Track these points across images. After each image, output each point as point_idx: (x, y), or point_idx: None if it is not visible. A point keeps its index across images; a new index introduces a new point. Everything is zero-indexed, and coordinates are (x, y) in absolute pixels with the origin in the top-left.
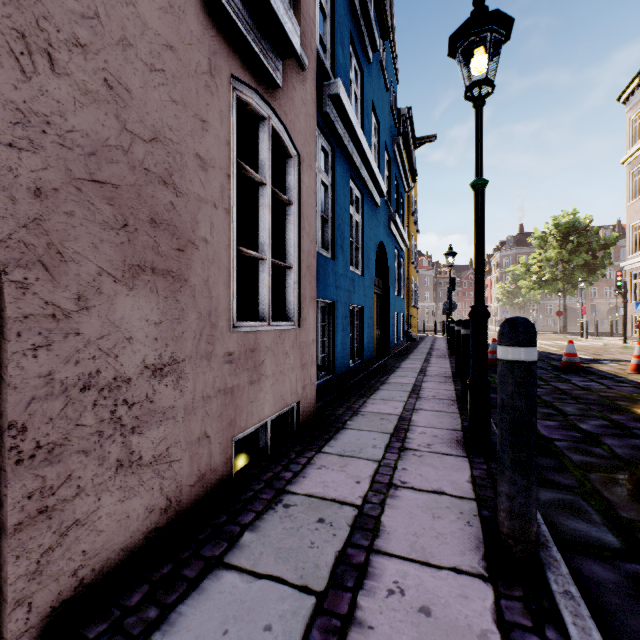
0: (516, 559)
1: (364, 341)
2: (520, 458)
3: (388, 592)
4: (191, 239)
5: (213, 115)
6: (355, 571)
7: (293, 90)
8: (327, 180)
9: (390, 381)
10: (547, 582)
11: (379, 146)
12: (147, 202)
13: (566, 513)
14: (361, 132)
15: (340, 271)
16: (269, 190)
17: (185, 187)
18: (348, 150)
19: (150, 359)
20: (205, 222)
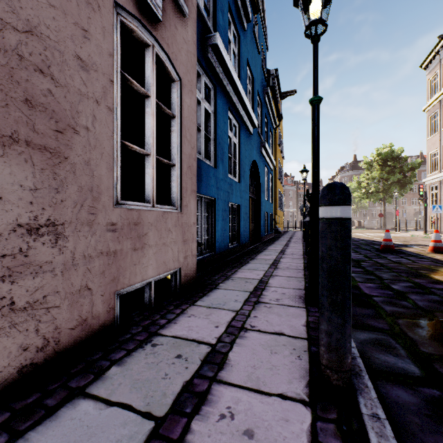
0: (333, 386)
1: (240, 230)
2: (336, 300)
3: (220, 417)
4: (71, 125)
5: (95, 28)
6: (196, 398)
7: (175, 29)
8: (210, 109)
9: (258, 258)
10: (358, 406)
11: (253, 92)
12: (21, 84)
13: (379, 349)
14: (236, 76)
15: (220, 177)
16: (153, 102)
17: (64, 80)
18: (226, 89)
19: (24, 219)
20: (86, 113)
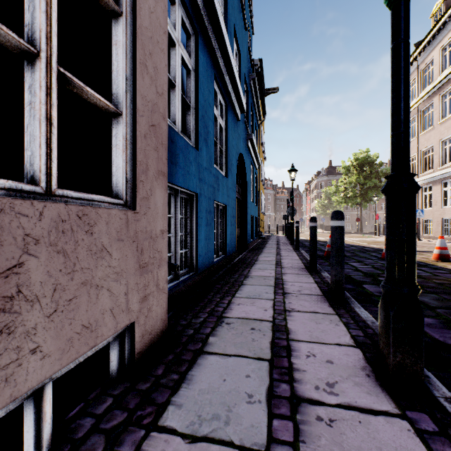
0: None
1: (227, 237)
2: None
3: None
4: None
5: None
6: None
7: None
8: (189, 62)
9: (252, 274)
10: None
11: (239, 72)
12: None
13: None
14: (225, 30)
15: (204, 164)
16: None
17: None
18: (212, 44)
19: None
20: None
